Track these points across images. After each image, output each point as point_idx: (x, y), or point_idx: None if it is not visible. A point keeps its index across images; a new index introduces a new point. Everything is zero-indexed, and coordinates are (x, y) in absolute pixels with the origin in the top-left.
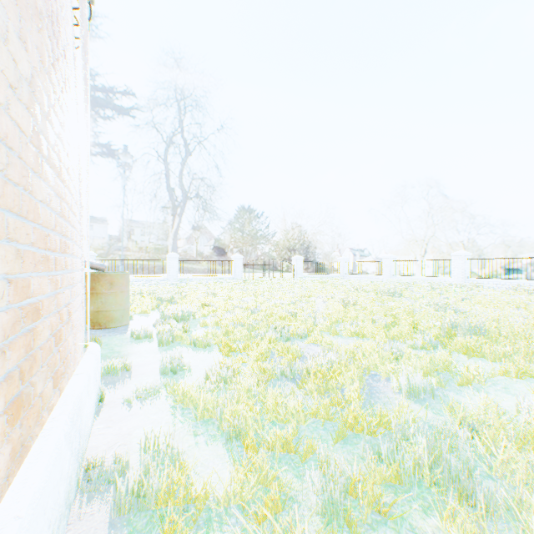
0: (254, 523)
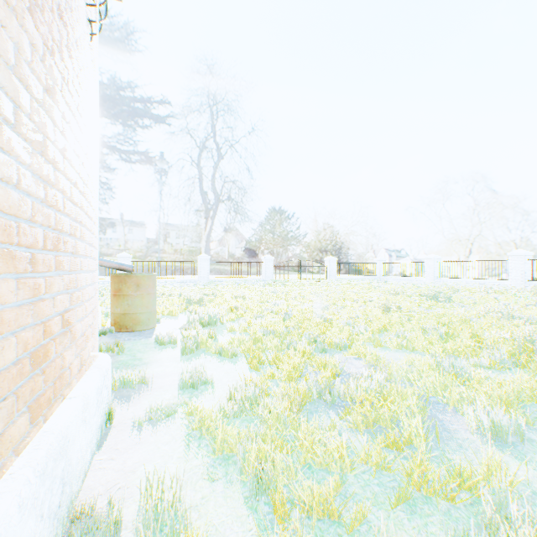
0: None
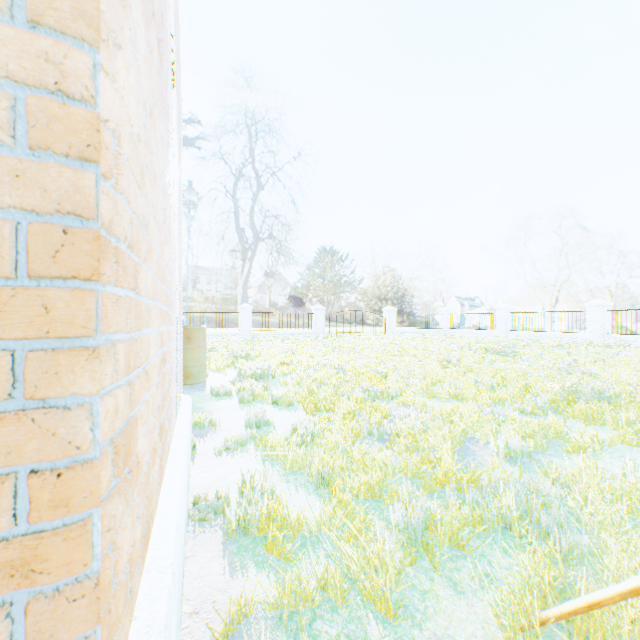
0: (344, 541)
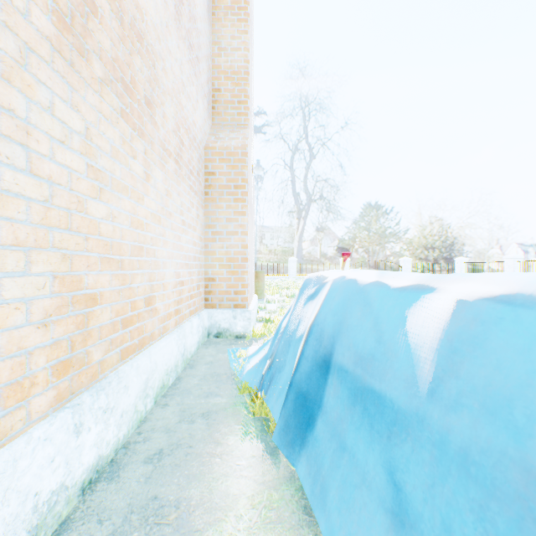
0: None
